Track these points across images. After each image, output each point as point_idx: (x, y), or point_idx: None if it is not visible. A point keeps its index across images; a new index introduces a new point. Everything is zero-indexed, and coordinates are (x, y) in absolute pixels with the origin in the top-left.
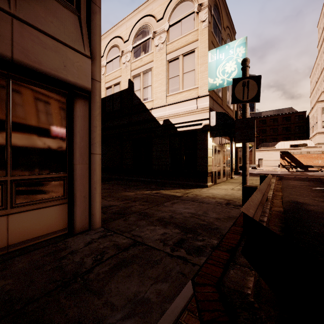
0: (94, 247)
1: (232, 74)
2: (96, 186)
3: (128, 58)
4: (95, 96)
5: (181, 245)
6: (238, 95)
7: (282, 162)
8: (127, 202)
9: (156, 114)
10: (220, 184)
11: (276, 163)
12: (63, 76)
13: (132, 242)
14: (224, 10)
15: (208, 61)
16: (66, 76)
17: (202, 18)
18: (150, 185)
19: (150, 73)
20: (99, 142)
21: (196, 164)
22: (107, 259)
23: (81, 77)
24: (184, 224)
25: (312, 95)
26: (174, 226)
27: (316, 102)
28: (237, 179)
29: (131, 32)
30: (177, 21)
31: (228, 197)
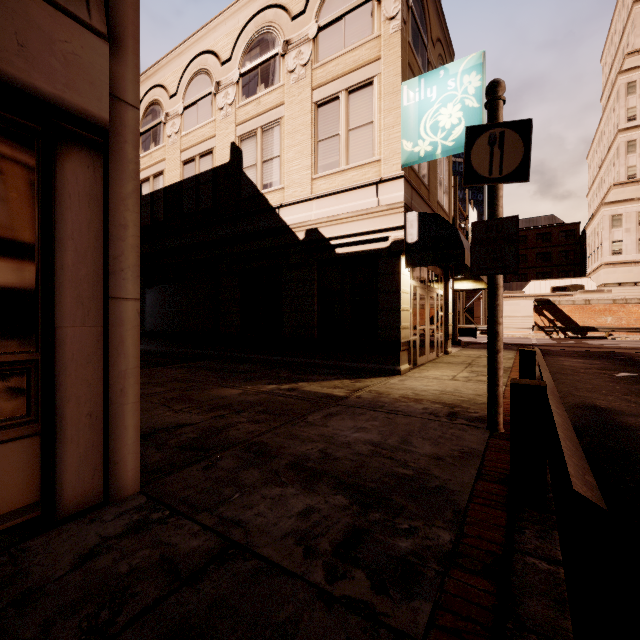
0: (102, 571)
1: (454, 131)
2: (127, 385)
3: (230, 99)
4: (123, 144)
5: (356, 554)
6: (479, 165)
7: (539, 320)
8: (221, 414)
9: (291, 217)
10: (425, 366)
11: (526, 322)
12: (14, 73)
13: (216, 548)
14: (433, 4)
15: (401, 104)
16: (27, 75)
17: (388, 13)
18: (276, 369)
19: (277, 129)
20: (136, 268)
21: (375, 324)
22: (129, 624)
23: (78, 85)
24: (358, 477)
25: (591, 193)
26: (334, 483)
27: (600, 204)
28: (458, 355)
29: (236, 41)
30: (336, 17)
31: (449, 397)
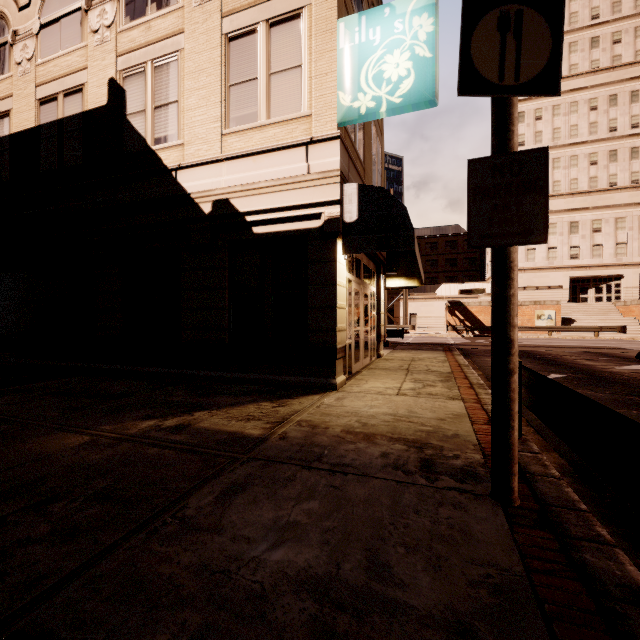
0: None
1: (402, 85)
2: None
3: (108, 19)
4: None
5: None
6: (484, 63)
7: (451, 320)
8: (0, 514)
9: (192, 183)
10: (362, 374)
11: (439, 322)
12: None
13: None
14: None
15: (338, 45)
16: None
17: None
18: (169, 389)
19: (173, 65)
20: None
21: (304, 326)
22: None
23: None
24: None
25: None
26: None
27: None
28: (392, 359)
29: None
30: None
31: (408, 427)
